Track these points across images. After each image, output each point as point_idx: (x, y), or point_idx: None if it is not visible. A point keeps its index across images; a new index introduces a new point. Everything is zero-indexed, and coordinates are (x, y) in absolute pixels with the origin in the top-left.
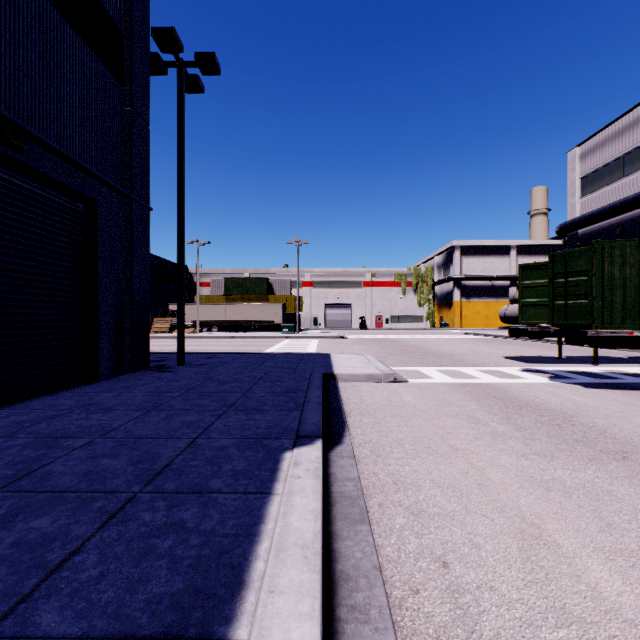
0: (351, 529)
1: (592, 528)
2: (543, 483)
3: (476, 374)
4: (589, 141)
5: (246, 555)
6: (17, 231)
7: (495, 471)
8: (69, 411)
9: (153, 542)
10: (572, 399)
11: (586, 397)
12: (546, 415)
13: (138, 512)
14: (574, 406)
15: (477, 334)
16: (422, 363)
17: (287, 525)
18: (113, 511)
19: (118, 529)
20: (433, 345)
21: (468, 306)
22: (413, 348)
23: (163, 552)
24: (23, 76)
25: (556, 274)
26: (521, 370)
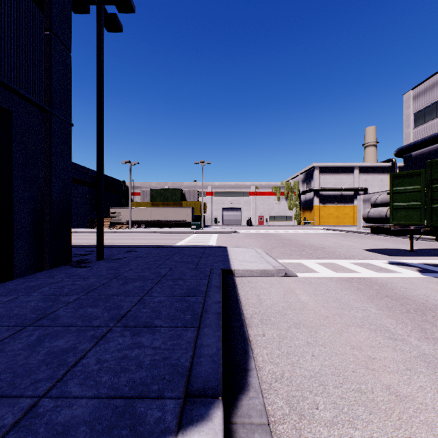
0: None
1: None
2: None
3: (353, 267)
4: (421, 85)
5: None
6: None
7: None
8: None
9: None
10: None
11: None
12: None
13: None
14: None
15: (333, 230)
16: (302, 256)
17: None
18: None
19: None
20: (304, 239)
21: (324, 209)
22: (290, 241)
23: None
24: None
25: (434, 180)
26: (388, 263)
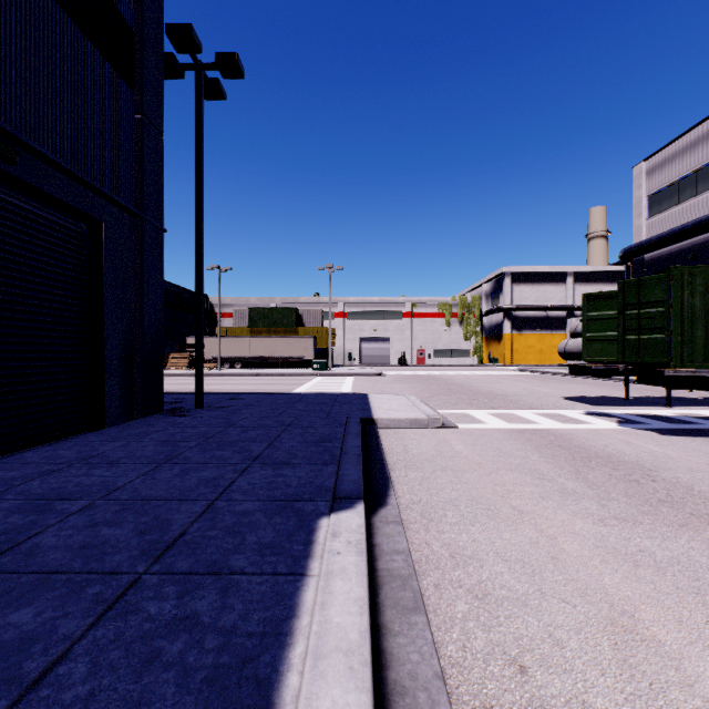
0: (404, 621)
1: (697, 618)
2: (629, 556)
3: (534, 418)
4: (657, 155)
5: (276, 664)
6: (9, 256)
7: (570, 540)
8: (68, 465)
9: (159, 645)
10: (648, 449)
11: (663, 446)
12: (621, 468)
13: (142, 601)
14: (651, 457)
15: (530, 371)
16: (472, 405)
17: (326, 621)
18: (111, 600)
19: (116, 626)
20: (482, 384)
21: (520, 339)
22: (460, 387)
23: (171, 660)
24: (16, 76)
25: (627, 305)
26: (585, 413)
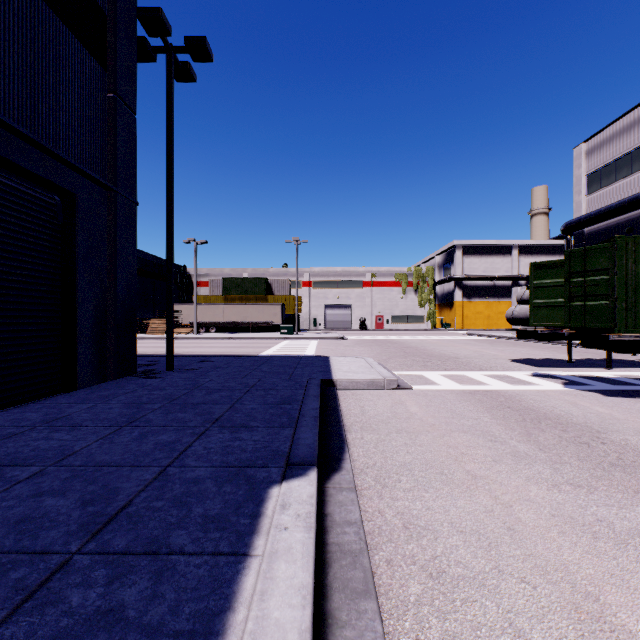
0: (352, 608)
1: None
2: (587, 527)
3: (484, 380)
4: (596, 137)
5: None
6: None
7: (525, 509)
8: (30, 428)
9: None
10: (594, 410)
11: (609, 407)
12: (570, 430)
13: (66, 589)
14: (598, 419)
15: (479, 335)
16: (426, 367)
17: (264, 616)
18: (33, 587)
19: (29, 622)
20: (436, 347)
21: (469, 306)
22: (415, 350)
23: None
24: None
25: (573, 273)
26: (531, 375)
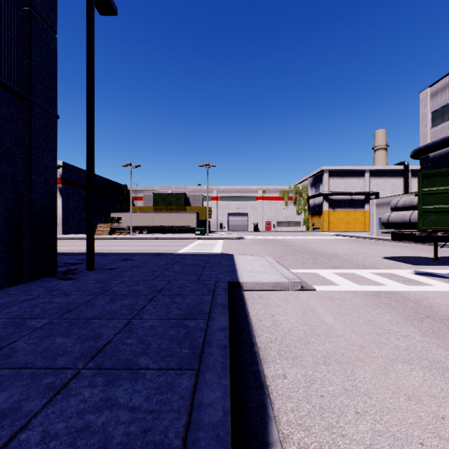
0: None
1: None
2: None
3: (376, 279)
4: (439, 82)
5: None
6: None
7: None
8: None
9: None
10: None
11: None
12: None
13: None
14: None
15: (344, 235)
16: (317, 264)
17: None
18: None
19: None
20: (316, 245)
21: (334, 214)
22: (301, 248)
23: None
24: None
25: None
26: (415, 273)
